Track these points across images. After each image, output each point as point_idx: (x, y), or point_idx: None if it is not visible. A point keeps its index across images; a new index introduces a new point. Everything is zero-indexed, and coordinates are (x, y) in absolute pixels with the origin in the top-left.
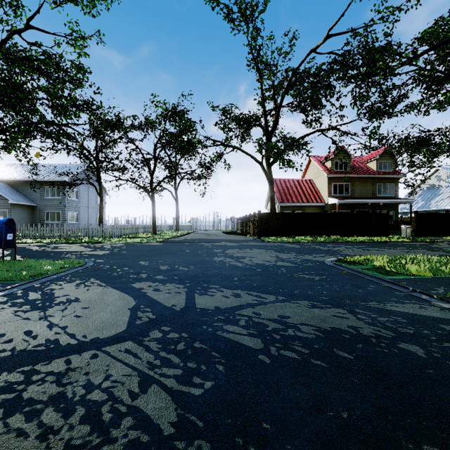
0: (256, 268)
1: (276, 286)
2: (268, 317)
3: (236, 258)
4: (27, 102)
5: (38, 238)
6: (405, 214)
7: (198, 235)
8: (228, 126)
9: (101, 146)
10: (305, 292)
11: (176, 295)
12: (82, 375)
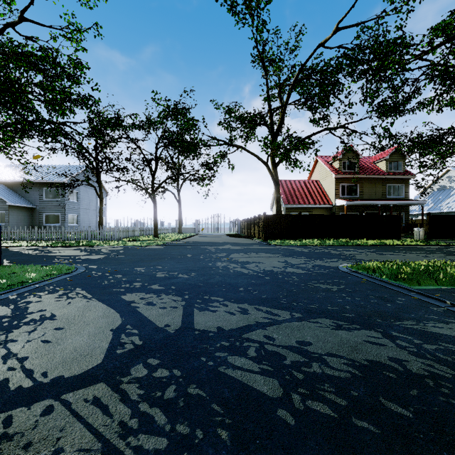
0: (264, 276)
1: (289, 299)
2: (285, 343)
3: (241, 263)
4: (22, 99)
5: (35, 240)
6: (414, 216)
7: (201, 238)
8: (232, 126)
9: (100, 145)
10: (324, 306)
11: (171, 311)
12: (19, 450)
